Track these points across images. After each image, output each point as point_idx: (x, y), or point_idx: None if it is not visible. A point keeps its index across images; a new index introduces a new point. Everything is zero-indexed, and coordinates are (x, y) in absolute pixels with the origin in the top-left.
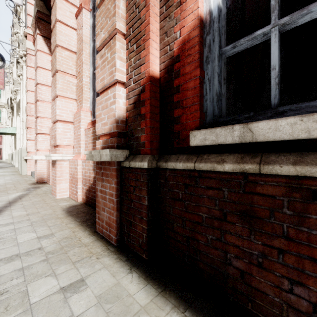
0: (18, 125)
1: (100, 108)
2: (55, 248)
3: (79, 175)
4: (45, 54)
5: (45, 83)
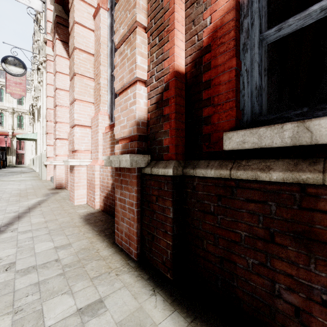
0: (39, 131)
1: (119, 110)
2: (72, 261)
3: (97, 181)
4: (64, 59)
5: (63, 88)
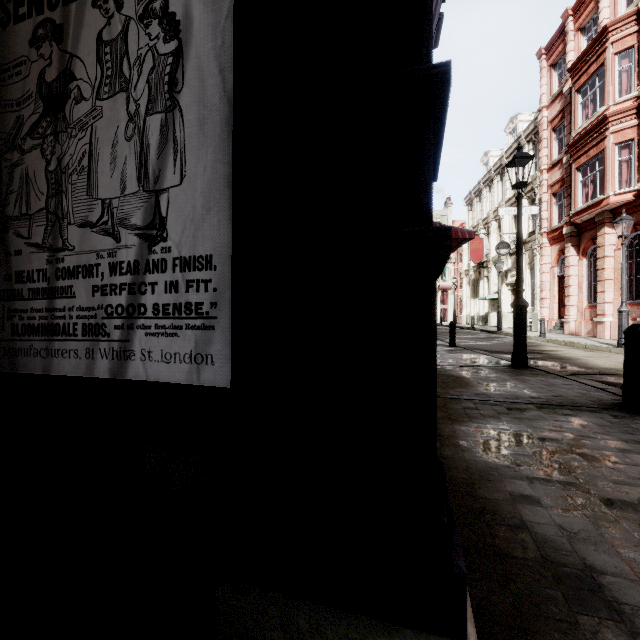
0: (504, 292)
1: None
2: None
3: None
4: (574, 257)
5: (574, 275)
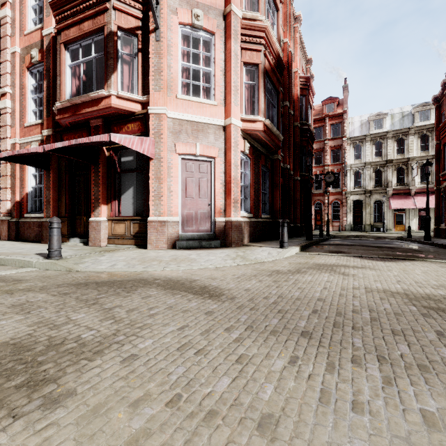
0: None
1: (2, 205)
2: None
3: None
4: None
5: None
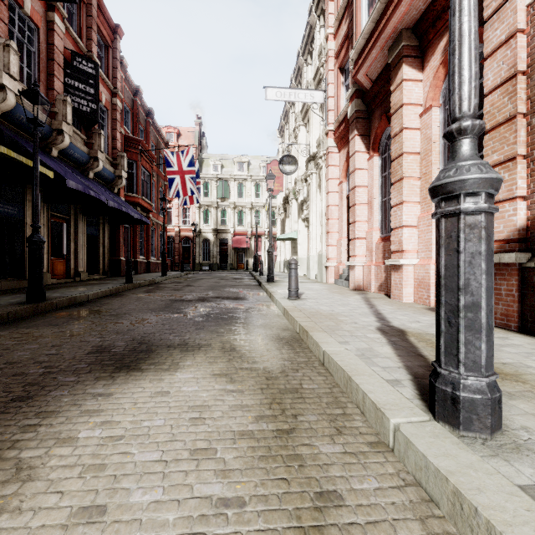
0: (300, 229)
1: None
2: None
3: (432, 280)
4: (362, 154)
5: (362, 185)
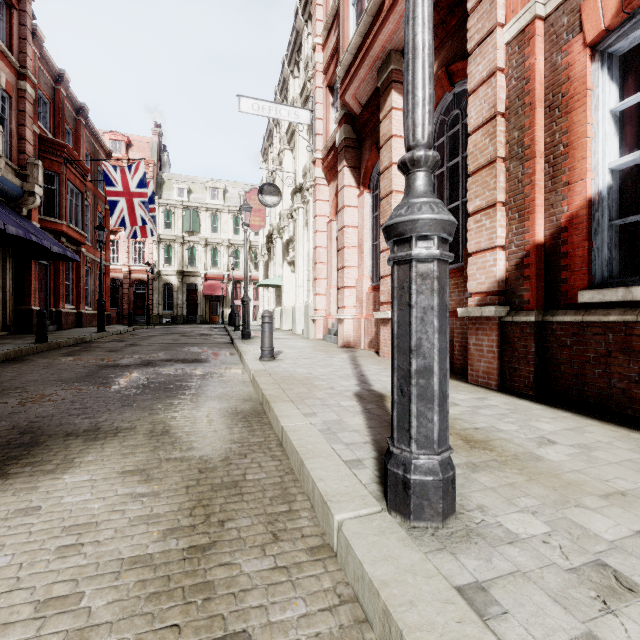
0: (285, 274)
1: (475, 269)
2: None
3: None
4: (352, 189)
5: (351, 225)
